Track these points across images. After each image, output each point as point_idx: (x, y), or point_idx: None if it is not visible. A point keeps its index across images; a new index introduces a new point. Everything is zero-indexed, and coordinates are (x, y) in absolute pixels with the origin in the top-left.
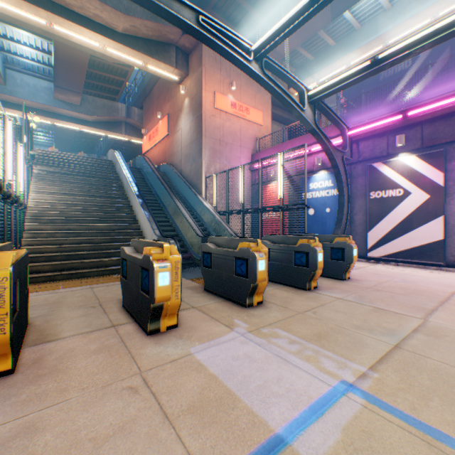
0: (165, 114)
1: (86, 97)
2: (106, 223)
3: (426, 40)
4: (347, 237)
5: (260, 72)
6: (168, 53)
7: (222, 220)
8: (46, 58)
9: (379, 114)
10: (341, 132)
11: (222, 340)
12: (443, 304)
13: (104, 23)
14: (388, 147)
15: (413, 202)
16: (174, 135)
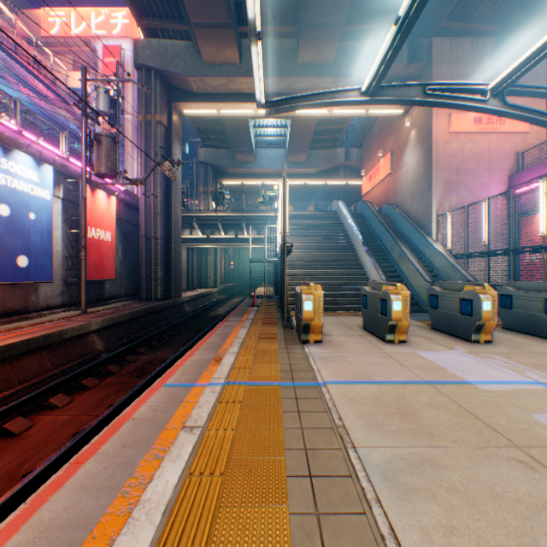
0: (386, 151)
1: (309, 152)
2: (337, 269)
3: None
4: None
5: (500, 106)
6: None
7: (457, 264)
8: (282, 131)
9: None
10: None
11: (441, 352)
12: None
13: None
14: None
15: None
16: (397, 172)
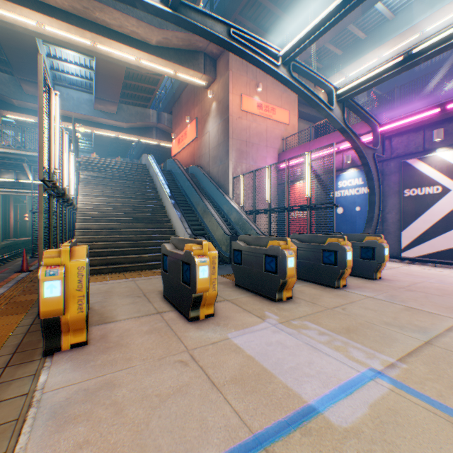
0: (193, 118)
1: (121, 105)
2: (143, 222)
3: None
4: (378, 236)
5: (288, 76)
6: (196, 60)
7: (248, 219)
8: (88, 73)
9: (414, 108)
10: (372, 129)
11: (256, 329)
12: None
13: (139, 38)
14: (424, 142)
15: (452, 199)
16: (202, 138)
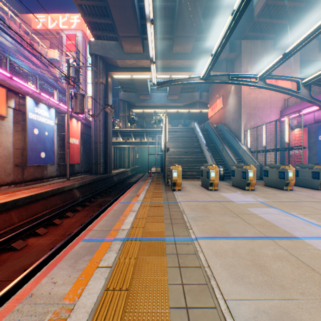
0: (220, 95)
1: (180, 94)
2: (192, 158)
3: None
4: None
5: (263, 84)
6: (221, 66)
7: (252, 156)
8: None
9: None
10: None
11: (229, 193)
12: None
13: (190, 67)
14: None
15: None
16: (225, 107)
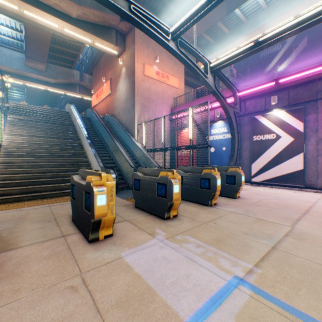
0: (108, 79)
1: (49, 65)
2: (63, 158)
3: (292, 28)
4: (237, 168)
5: (176, 49)
6: (110, 34)
7: (149, 155)
8: (19, 35)
9: (259, 81)
10: (233, 93)
11: (146, 246)
12: (304, 215)
13: (62, 10)
14: (265, 104)
15: (282, 143)
16: (115, 94)
